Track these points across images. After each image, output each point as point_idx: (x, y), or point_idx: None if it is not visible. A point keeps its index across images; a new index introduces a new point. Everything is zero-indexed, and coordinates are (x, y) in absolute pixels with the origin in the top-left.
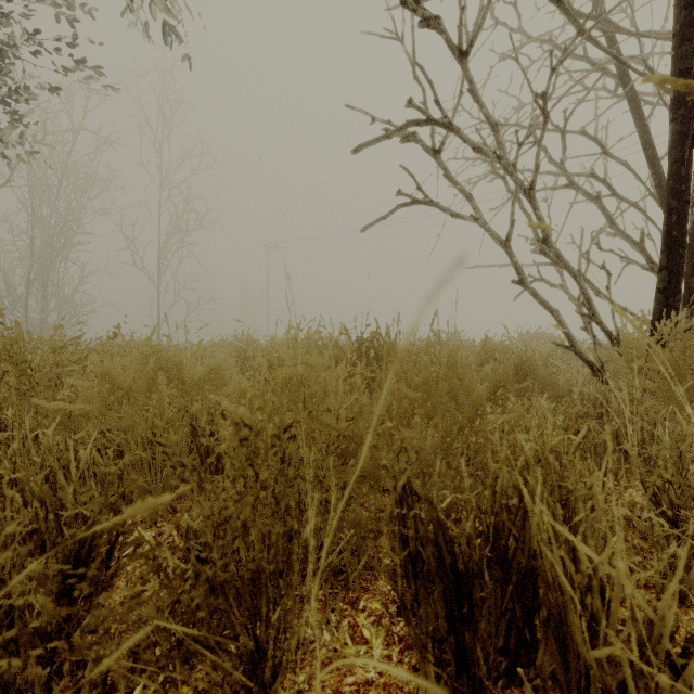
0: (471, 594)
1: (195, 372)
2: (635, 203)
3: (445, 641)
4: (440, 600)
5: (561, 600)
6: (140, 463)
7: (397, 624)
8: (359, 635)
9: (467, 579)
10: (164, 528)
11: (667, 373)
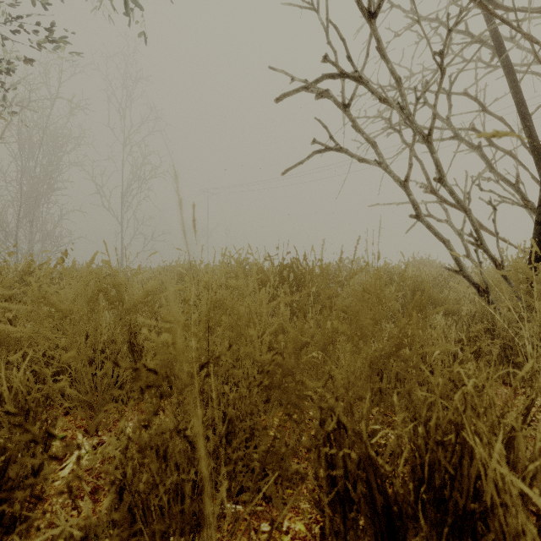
0: (403, 538)
1: (136, 294)
2: (510, 151)
3: None
4: None
5: None
6: None
7: None
8: None
9: (400, 522)
10: (104, 437)
11: None
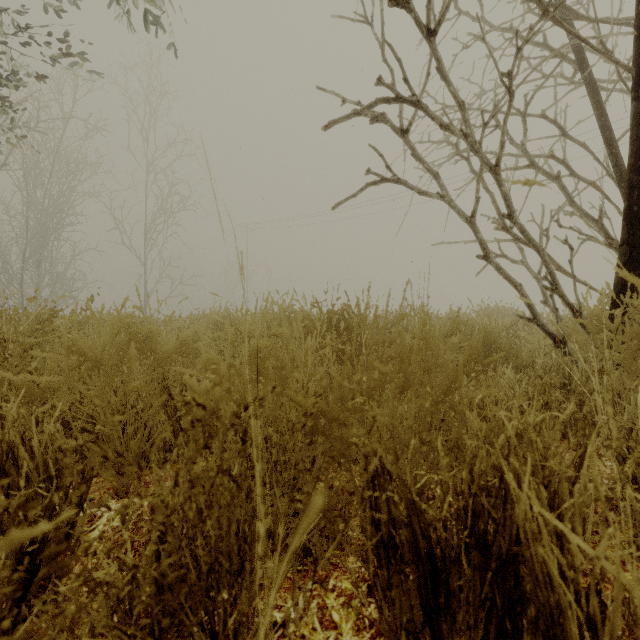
0: (447, 582)
1: (168, 344)
2: (593, 182)
3: (419, 633)
4: (414, 588)
5: (553, 601)
6: (112, 434)
7: (368, 605)
8: (328, 619)
9: (444, 566)
10: (135, 499)
11: (634, 345)
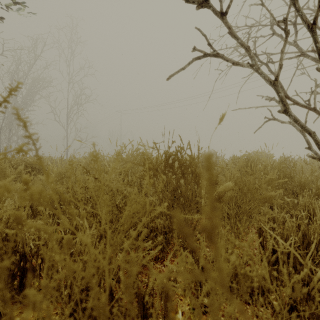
0: None
1: None
2: None
3: None
4: None
5: None
6: None
7: None
8: None
9: None
10: None
11: None
